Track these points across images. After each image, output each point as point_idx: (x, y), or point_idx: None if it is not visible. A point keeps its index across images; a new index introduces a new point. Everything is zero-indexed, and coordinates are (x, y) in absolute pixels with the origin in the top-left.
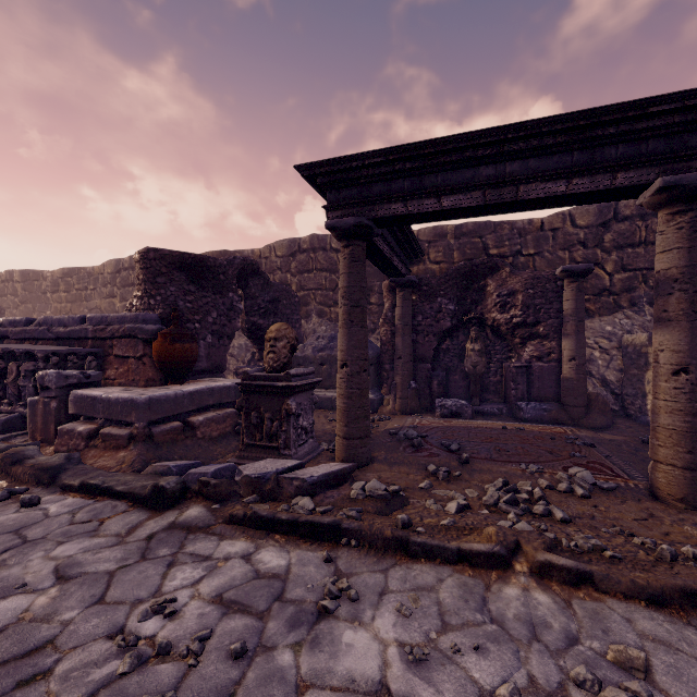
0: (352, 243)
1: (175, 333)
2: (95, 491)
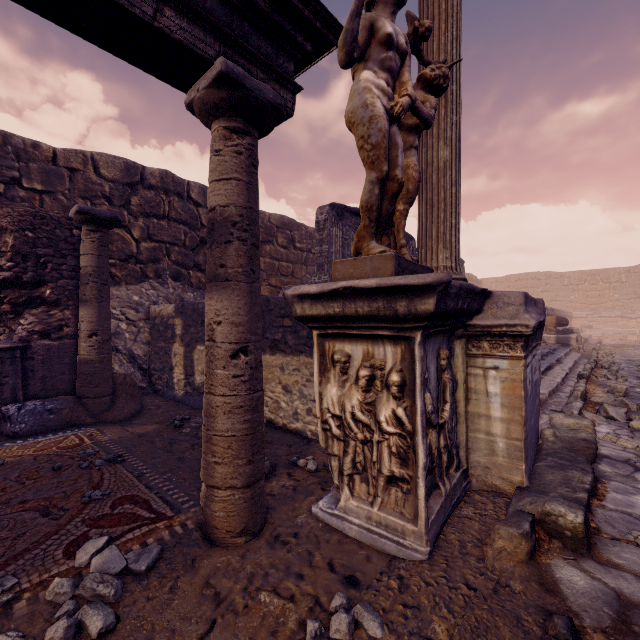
0: None
1: None
2: None
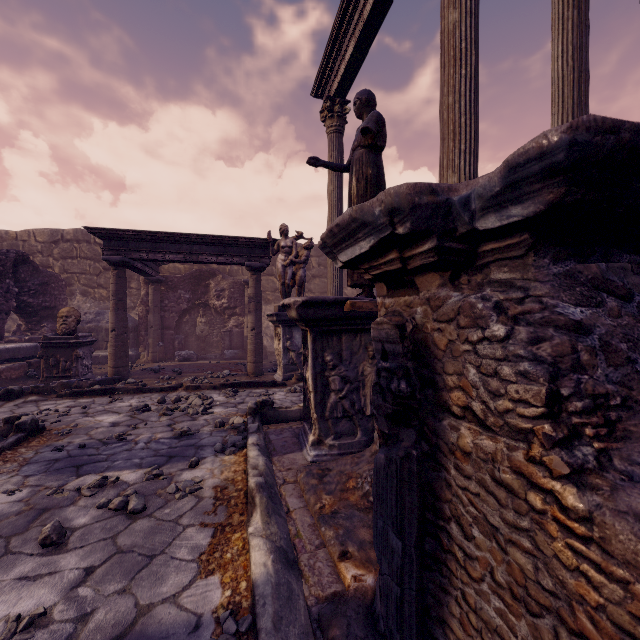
0: (118, 268)
1: None
2: None
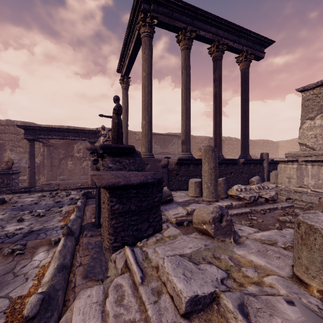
0: (31, 142)
1: None
2: None
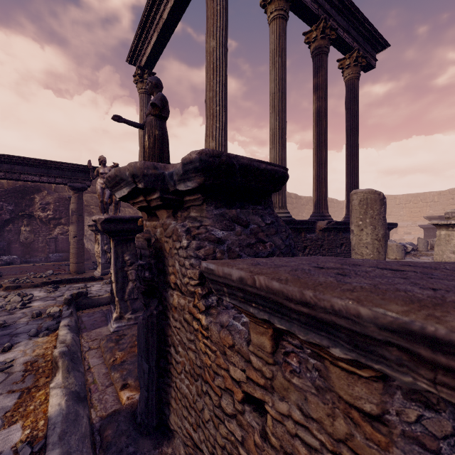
0: None
1: None
2: None
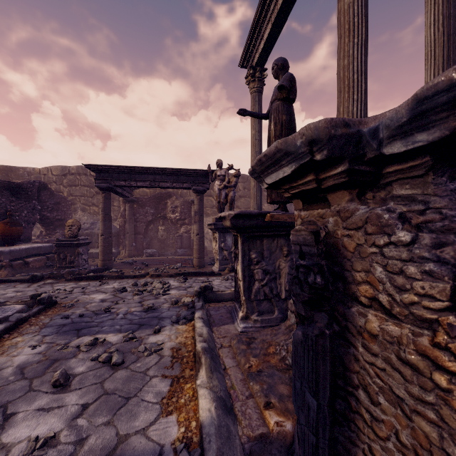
0: (105, 192)
1: (12, 222)
2: (1, 281)
